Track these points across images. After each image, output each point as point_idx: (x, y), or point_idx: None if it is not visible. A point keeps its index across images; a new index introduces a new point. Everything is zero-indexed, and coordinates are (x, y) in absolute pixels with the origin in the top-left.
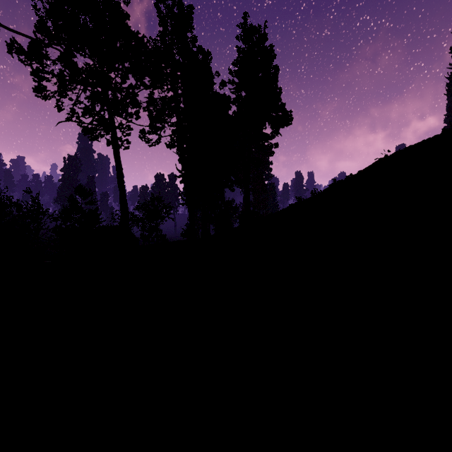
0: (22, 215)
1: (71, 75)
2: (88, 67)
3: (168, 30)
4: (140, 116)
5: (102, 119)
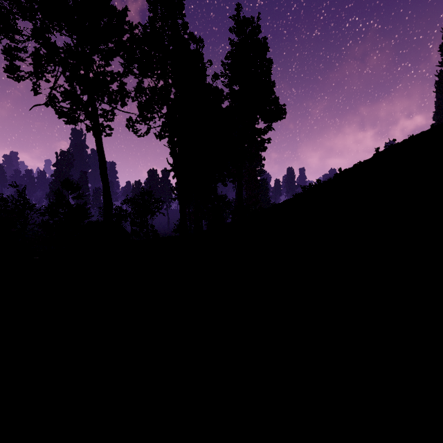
0: (3, 210)
1: (48, 55)
2: (69, 48)
3: (158, 14)
4: (126, 103)
5: (78, 98)
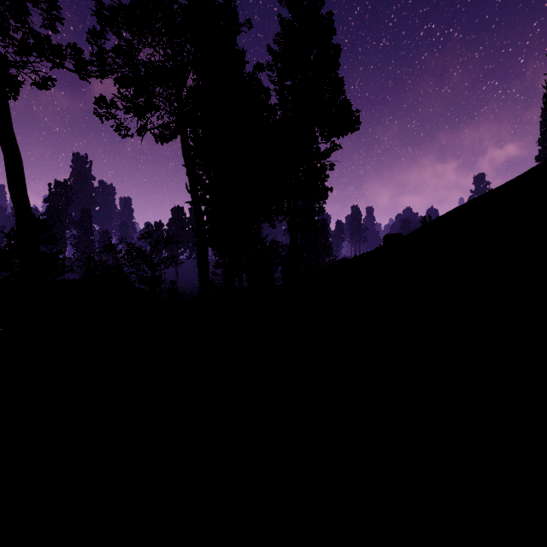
0: None
1: None
2: None
3: None
4: (84, 61)
5: None
